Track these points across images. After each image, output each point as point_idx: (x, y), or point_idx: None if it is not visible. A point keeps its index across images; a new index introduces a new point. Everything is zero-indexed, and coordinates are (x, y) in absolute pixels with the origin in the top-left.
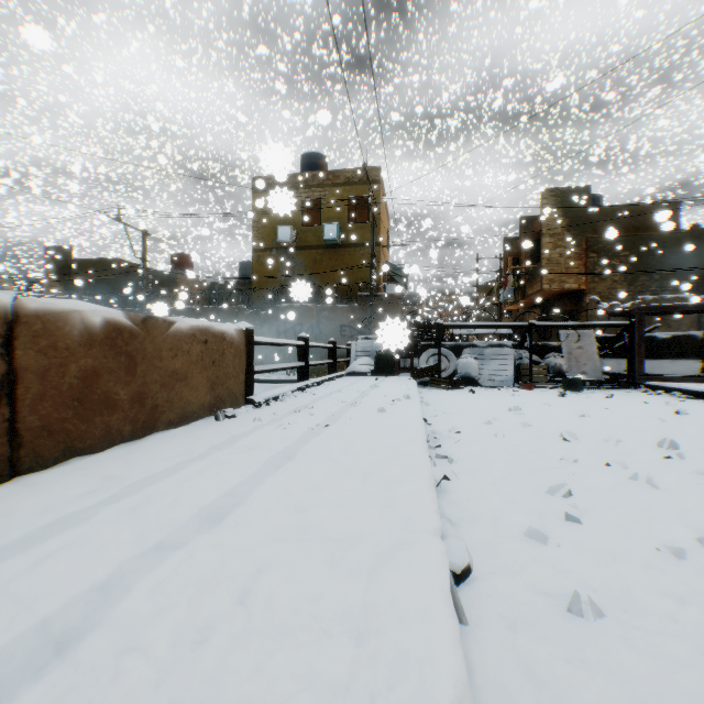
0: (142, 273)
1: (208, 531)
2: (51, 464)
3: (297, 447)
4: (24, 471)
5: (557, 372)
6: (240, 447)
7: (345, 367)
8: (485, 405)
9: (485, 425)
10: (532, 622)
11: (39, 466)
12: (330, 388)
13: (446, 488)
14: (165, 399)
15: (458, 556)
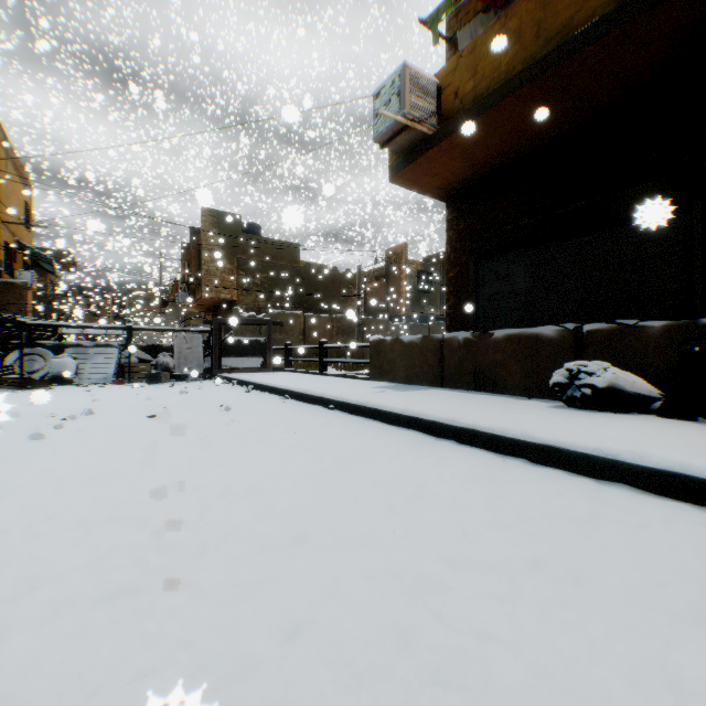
0: None
1: None
2: None
3: None
4: None
5: (165, 369)
6: None
7: None
8: (22, 400)
9: None
10: None
11: None
12: None
13: None
14: None
15: None
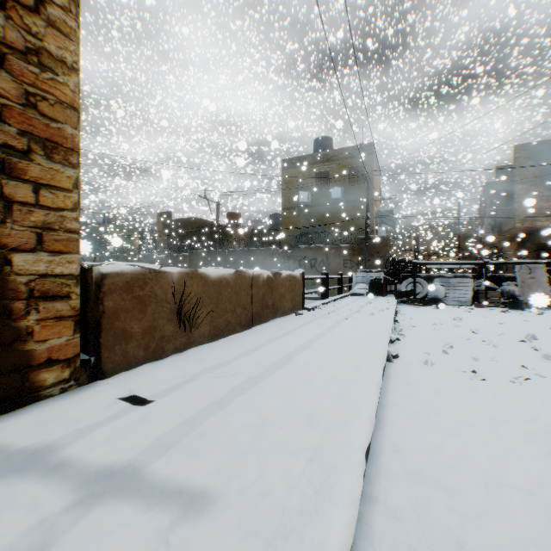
0: (216, 229)
1: (321, 339)
2: (257, 324)
3: (337, 324)
4: (253, 325)
5: (509, 296)
6: (314, 323)
7: (347, 289)
8: (439, 315)
9: (432, 324)
10: (412, 365)
11: (255, 324)
12: (342, 303)
13: (398, 343)
14: (279, 305)
15: (394, 351)
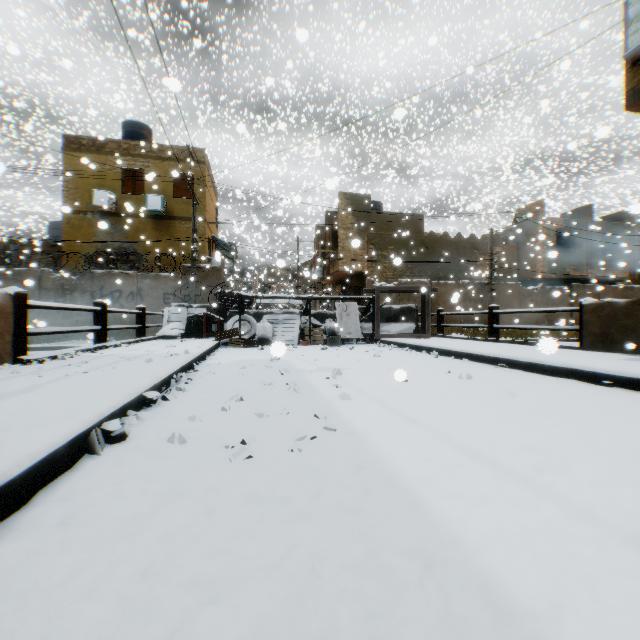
0: None
1: None
2: None
3: (40, 385)
4: None
5: (331, 333)
6: None
7: None
8: (259, 357)
9: (241, 369)
10: (144, 450)
11: None
12: (126, 349)
13: (162, 405)
14: None
15: (115, 427)
